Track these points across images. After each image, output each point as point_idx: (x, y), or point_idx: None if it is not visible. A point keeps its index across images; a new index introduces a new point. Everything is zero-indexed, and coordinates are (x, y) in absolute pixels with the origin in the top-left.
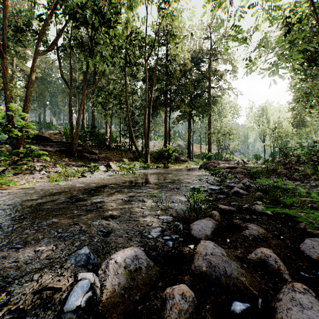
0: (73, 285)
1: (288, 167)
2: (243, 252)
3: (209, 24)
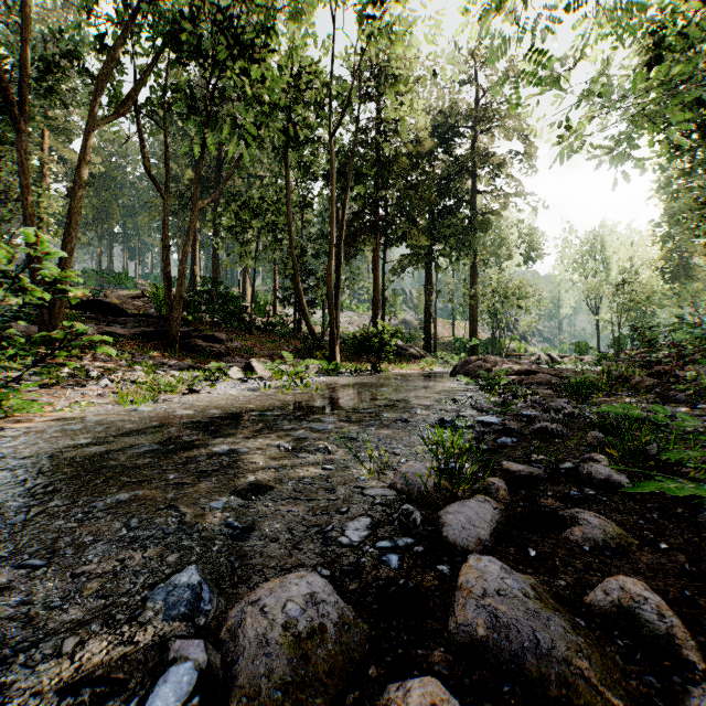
0: (156, 675)
1: (658, 372)
2: (574, 586)
3: (473, 51)
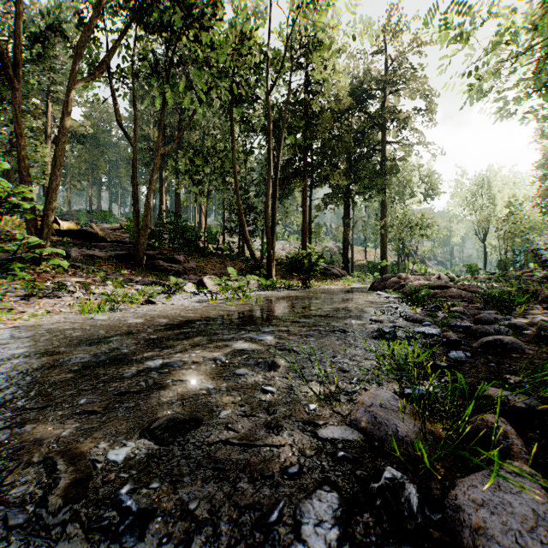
0: None
1: None
2: None
3: (383, 27)
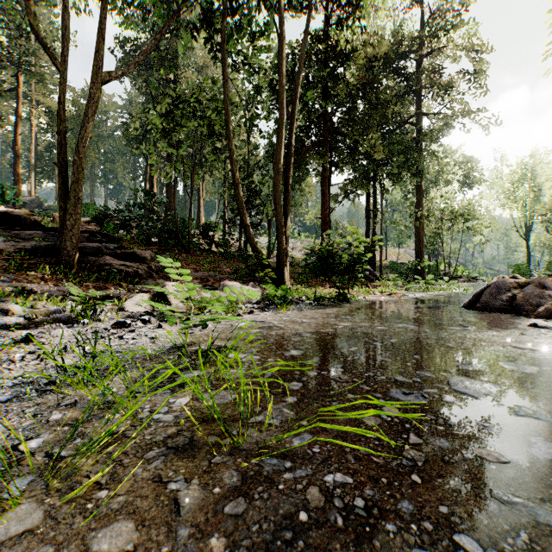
0: None
1: None
2: None
3: None
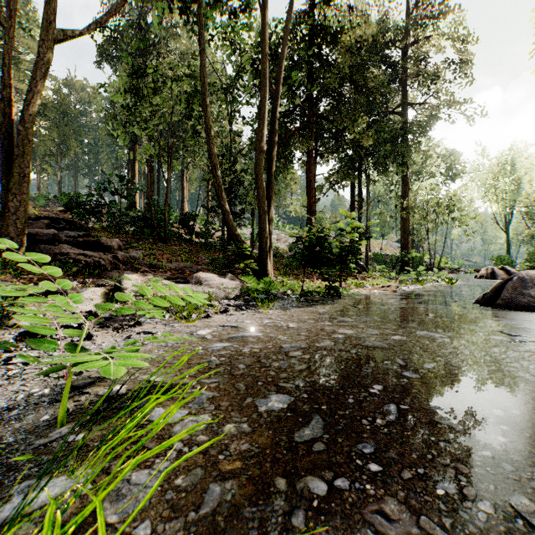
0: None
1: None
2: None
3: None
